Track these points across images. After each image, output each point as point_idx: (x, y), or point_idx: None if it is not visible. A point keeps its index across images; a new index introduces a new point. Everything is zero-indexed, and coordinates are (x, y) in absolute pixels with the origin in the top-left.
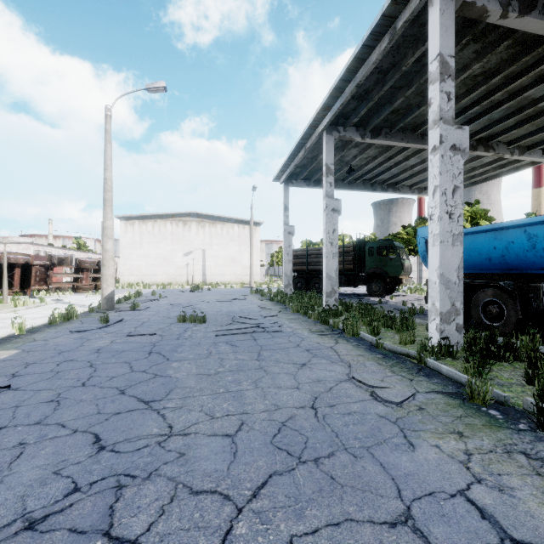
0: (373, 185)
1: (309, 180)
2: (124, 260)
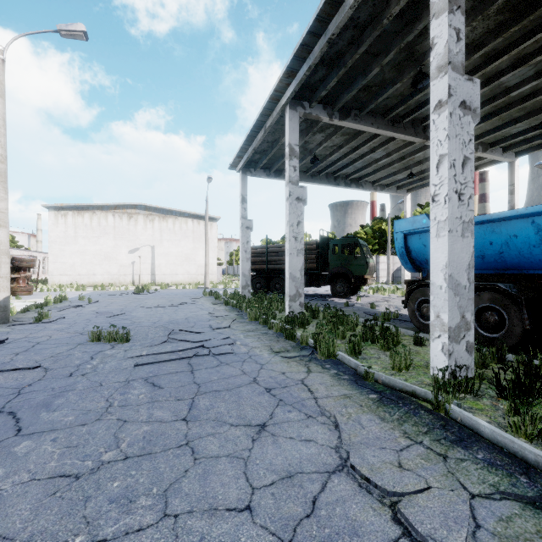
0: (336, 179)
1: (270, 170)
2: (54, 257)
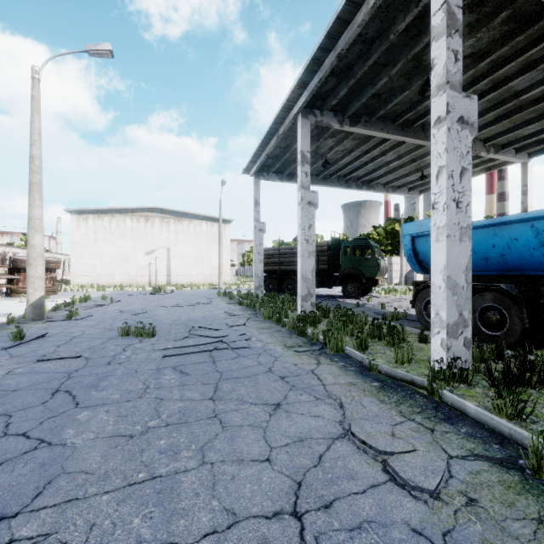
0: (348, 182)
1: (282, 174)
2: (76, 259)
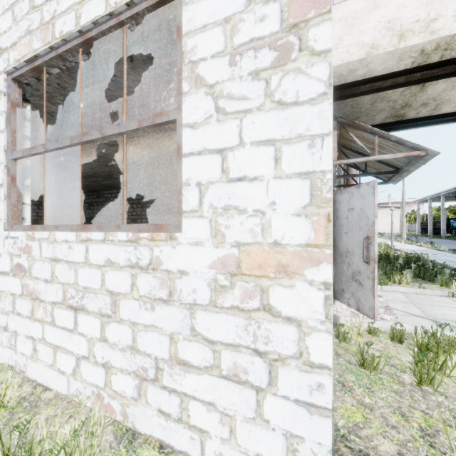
0: (455, 199)
1: (427, 201)
2: None
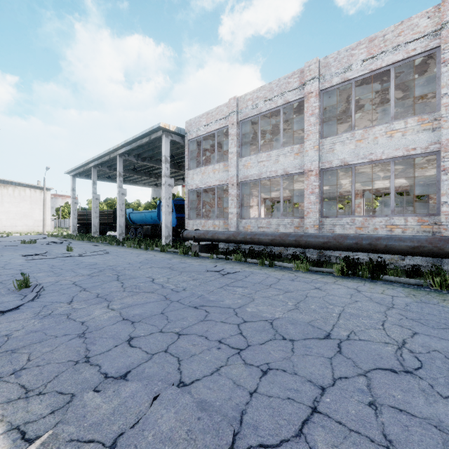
0: (125, 181)
1: (88, 176)
2: None
